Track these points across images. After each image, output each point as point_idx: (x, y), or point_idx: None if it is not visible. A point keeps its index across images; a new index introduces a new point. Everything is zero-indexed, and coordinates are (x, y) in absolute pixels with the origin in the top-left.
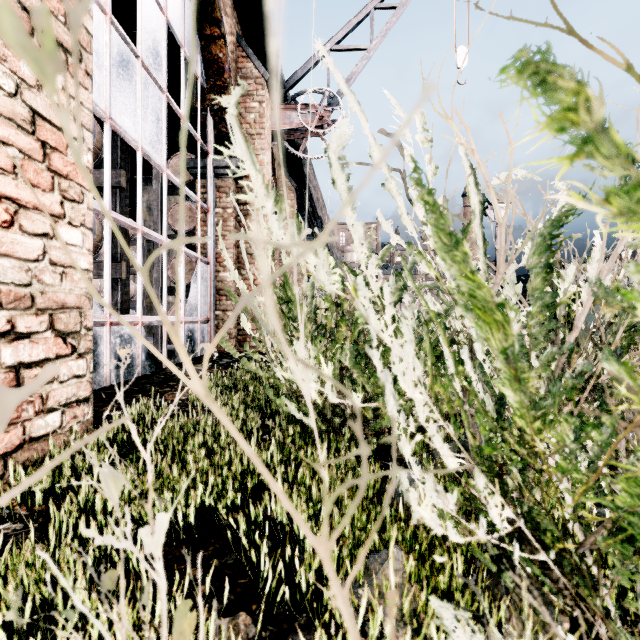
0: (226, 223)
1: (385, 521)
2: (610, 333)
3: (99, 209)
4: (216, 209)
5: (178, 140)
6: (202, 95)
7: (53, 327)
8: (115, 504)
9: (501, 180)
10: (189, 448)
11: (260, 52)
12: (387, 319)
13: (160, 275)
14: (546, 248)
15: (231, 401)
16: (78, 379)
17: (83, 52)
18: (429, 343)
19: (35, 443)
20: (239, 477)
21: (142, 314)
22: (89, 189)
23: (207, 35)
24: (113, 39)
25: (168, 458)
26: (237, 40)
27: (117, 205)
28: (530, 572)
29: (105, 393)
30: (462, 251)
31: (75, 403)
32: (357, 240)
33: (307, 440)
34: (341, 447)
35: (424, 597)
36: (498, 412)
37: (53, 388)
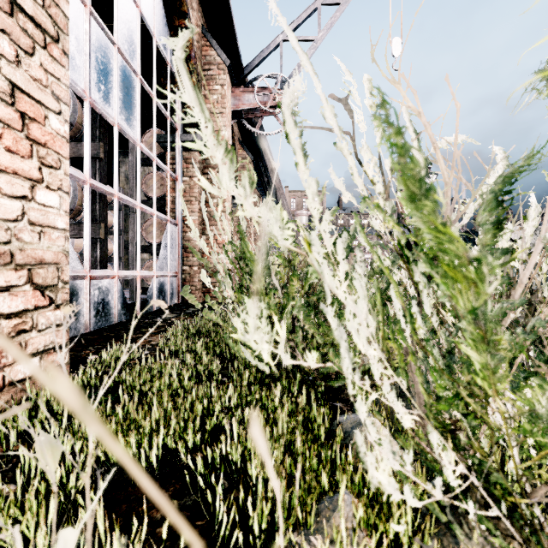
0: (192, 190)
1: (334, 463)
2: (545, 287)
3: (79, 177)
4: (184, 178)
5: (151, 119)
6: (171, 79)
7: (32, 281)
8: (51, 476)
9: (447, 141)
10: (155, 391)
11: (222, 42)
12: (341, 275)
13: (135, 235)
14: (497, 204)
15: (194, 347)
16: (55, 328)
17: (60, 33)
18: (380, 298)
19: (14, 387)
20: (199, 419)
21: (120, 269)
22: (66, 157)
23: (176, 26)
24: (92, 27)
25: (135, 401)
26: (202, 31)
27: (96, 174)
28: (485, 530)
29: (84, 339)
30: (433, 199)
31: (53, 349)
32: (310, 195)
33: (262, 383)
34: (293, 390)
35: (374, 543)
36: (447, 365)
37: (32, 336)
